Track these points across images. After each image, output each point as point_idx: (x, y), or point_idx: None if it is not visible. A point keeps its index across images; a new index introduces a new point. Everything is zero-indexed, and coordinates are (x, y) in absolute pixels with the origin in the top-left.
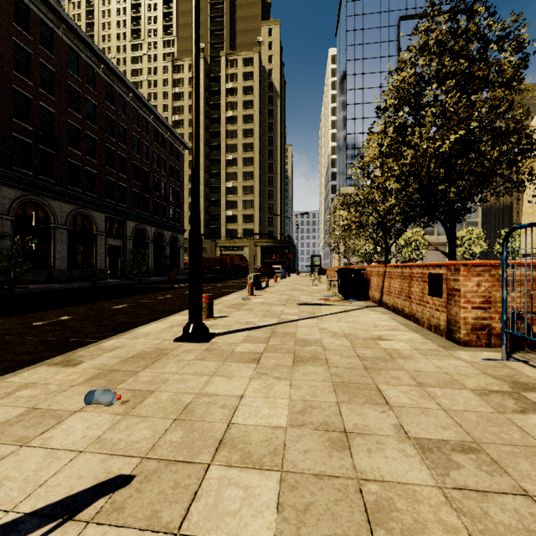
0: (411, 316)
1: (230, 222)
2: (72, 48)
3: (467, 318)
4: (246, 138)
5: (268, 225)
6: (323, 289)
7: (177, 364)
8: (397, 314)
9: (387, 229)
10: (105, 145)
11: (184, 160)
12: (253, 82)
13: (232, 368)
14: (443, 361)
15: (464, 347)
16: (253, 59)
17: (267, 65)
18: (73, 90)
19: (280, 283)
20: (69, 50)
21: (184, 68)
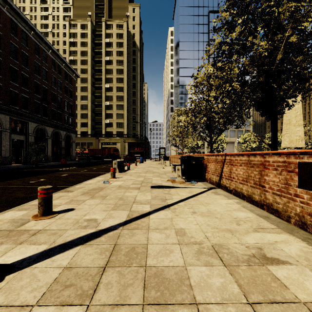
0: (264, 205)
1: (108, 127)
2: None
3: None
4: (118, 74)
5: (132, 129)
6: (168, 171)
7: None
8: (241, 199)
9: (211, 129)
10: (9, 65)
11: (77, 86)
12: (123, 40)
13: None
14: None
15: None
16: (123, 25)
17: (132, 31)
18: None
19: (139, 166)
20: None
21: (77, 26)
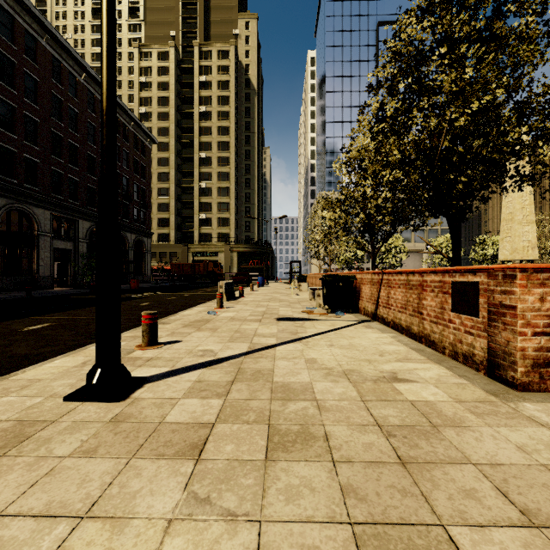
0: (423, 338)
1: (204, 225)
2: (4, 8)
3: (527, 349)
4: (221, 136)
5: (245, 230)
6: (305, 298)
7: (23, 475)
8: (400, 332)
9: (374, 232)
10: (50, 130)
11: (152, 156)
12: (229, 77)
13: (139, 483)
14: (517, 430)
15: (523, 394)
16: (229, 52)
17: (244, 60)
18: (6, 60)
19: (257, 292)
20: (1, 11)
21: (152, 55)
